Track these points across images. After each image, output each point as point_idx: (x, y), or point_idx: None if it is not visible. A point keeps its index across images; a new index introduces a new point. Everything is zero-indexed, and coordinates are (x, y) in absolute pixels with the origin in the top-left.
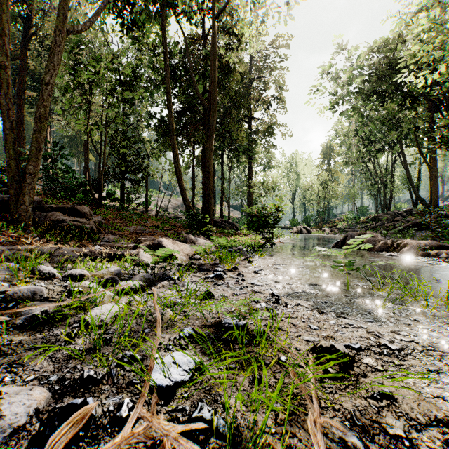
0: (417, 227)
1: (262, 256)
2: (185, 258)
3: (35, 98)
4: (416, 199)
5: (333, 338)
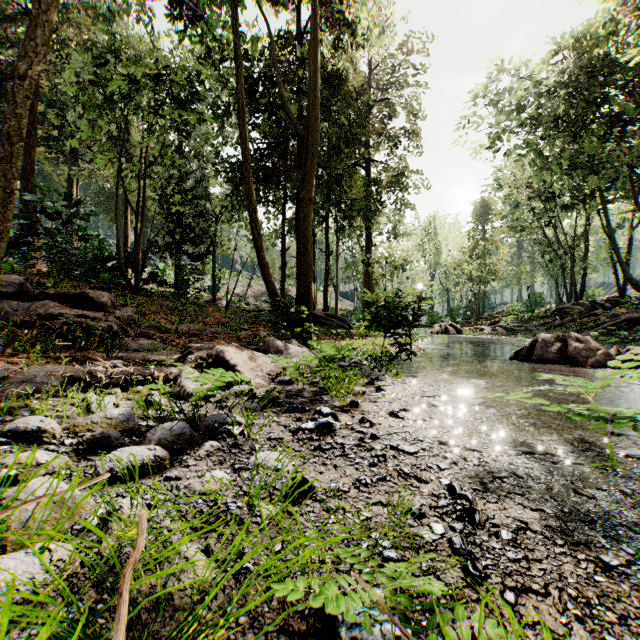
0: (633, 325)
1: (397, 377)
2: (264, 381)
3: (56, 138)
4: (623, 282)
5: None
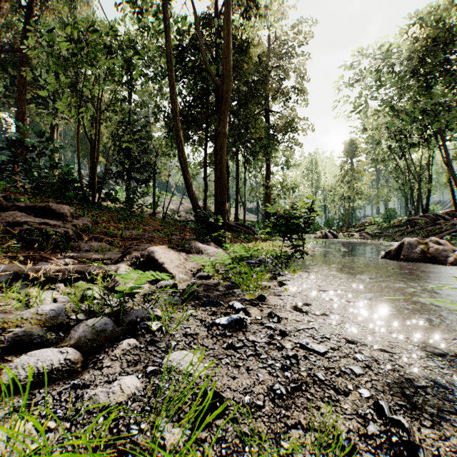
0: None
1: (295, 272)
2: (186, 276)
3: (42, 97)
4: None
5: None
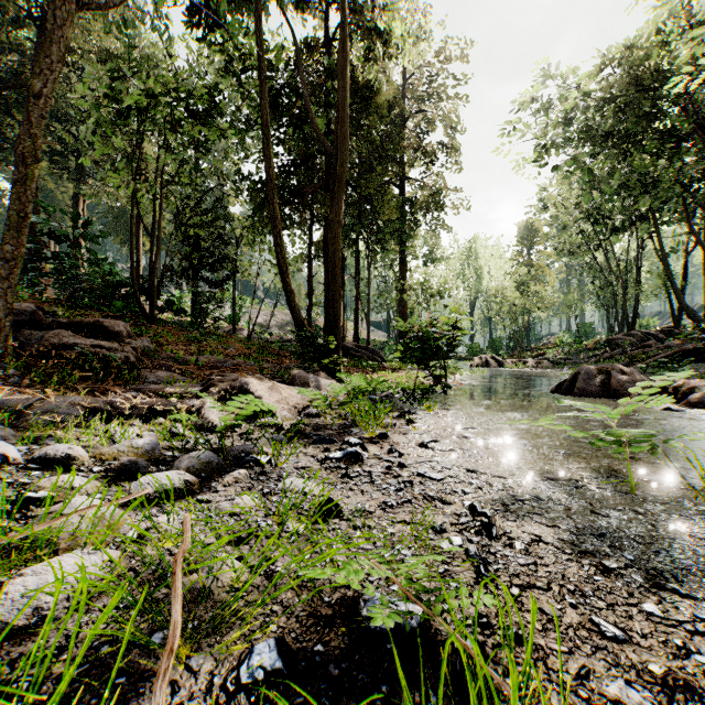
0: (686, 357)
1: (430, 410)
2: (290, 414)
3: (60, 152)
4: (678, 311)
5: (695, 692)
